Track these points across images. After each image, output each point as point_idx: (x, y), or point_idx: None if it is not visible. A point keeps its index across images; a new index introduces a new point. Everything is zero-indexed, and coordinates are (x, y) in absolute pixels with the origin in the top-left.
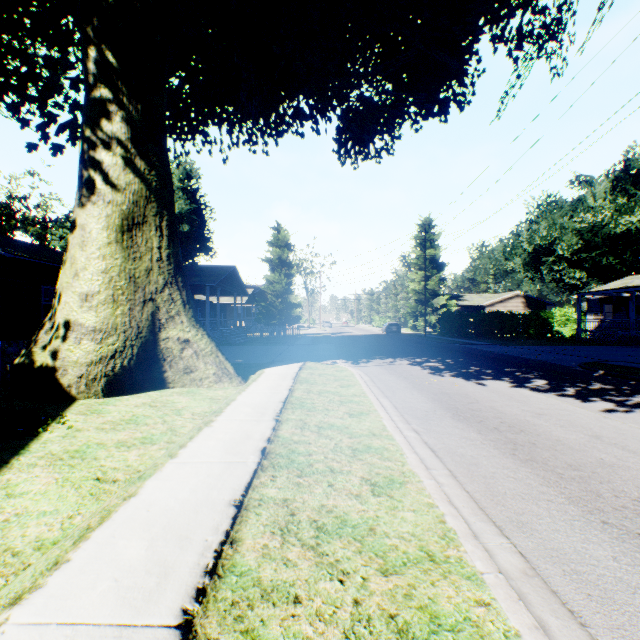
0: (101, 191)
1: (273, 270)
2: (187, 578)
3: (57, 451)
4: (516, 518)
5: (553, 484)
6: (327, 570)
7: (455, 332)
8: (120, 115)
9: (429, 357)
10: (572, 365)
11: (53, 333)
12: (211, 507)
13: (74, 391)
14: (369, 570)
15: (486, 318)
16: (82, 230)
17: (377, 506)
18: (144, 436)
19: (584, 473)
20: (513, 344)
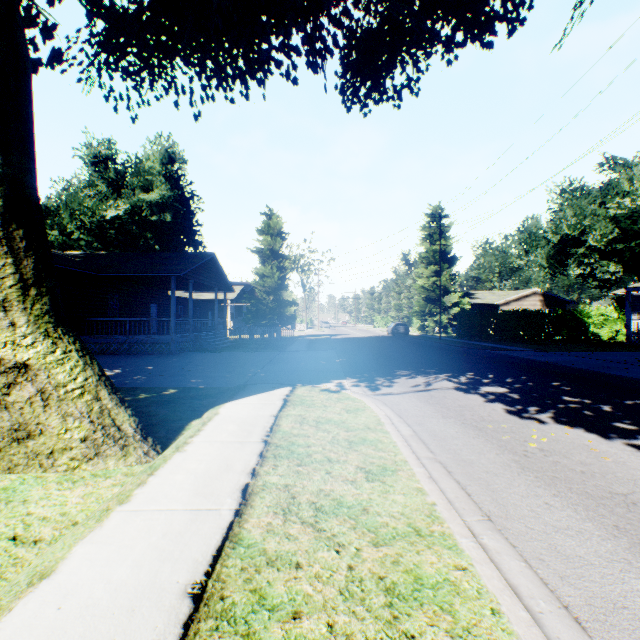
0: None
1: (264, 263)
2: None
3: None
4: None
5: None
6: None
7: (475, 334)
8: None
9: (474, 373)
10: None
11: None
12: None
13: None
14: None
15: (511, 318)
16: None
17: None
18: None
19: None
20: (557, 350)
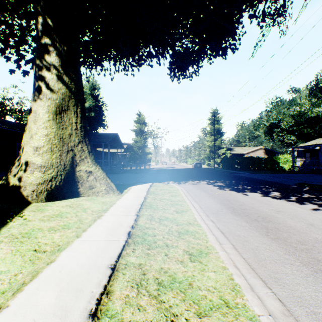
0: (45, 93)
1: (137, 135)
2: (78, 319)
3: (15, 233)
4: (273, 275)
5: (292, 253)
6: (164, 313)
7: (229, 167)
8: (55, 53)
9: (217, 180)
10: (291, 184)
11: (19, 168)
12: (97, 269)
13: (30, 198)
14: (190, 313)
15: (245, 160)
16: (35, 113)
17: (193, 268)
18: (64, 224)
19: (308, 246)
20: (259, 173)
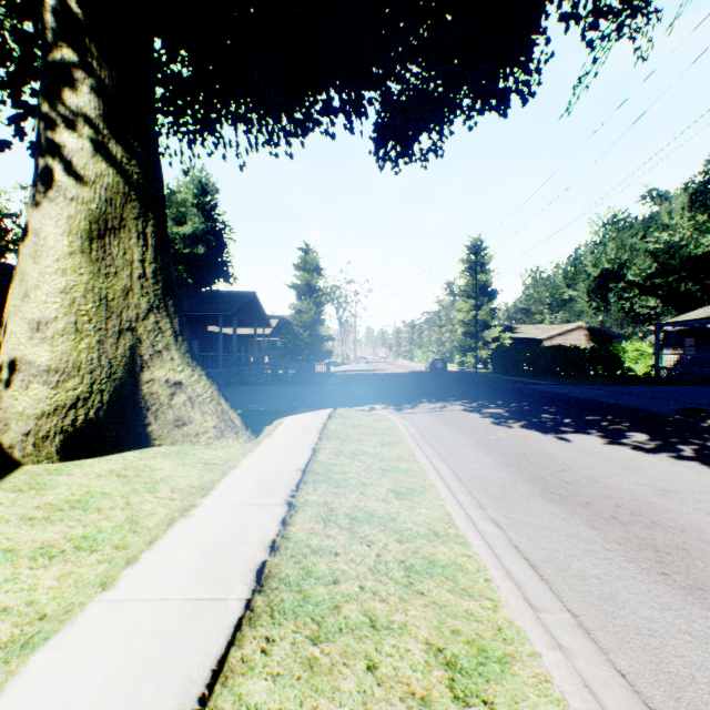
0: (61, 184)
1: (300, 298)
2: None
3: None
4: None
5: None
6: None
7: (511, 369)
8: (88, 84)
9: (487, 401)
10: (667, 412)
11: None
12: None
13: (18, 453)
14: None
15: (547, 353)
16: (35, 236)
17: None
18: (85, 534)
19: None
20: (581, 384)
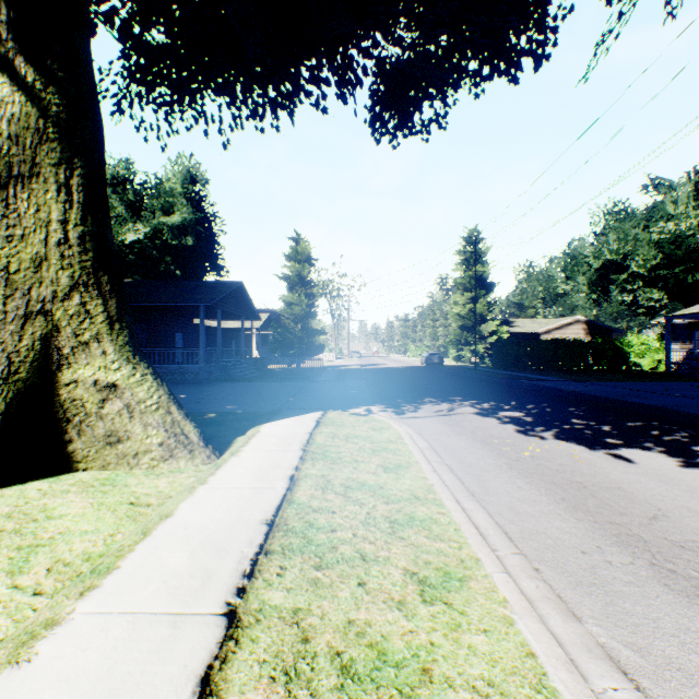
0: None
1: (291, 289)
2: None
3: None
4: None
5: None
6: None
7: (511, 364)
8: None
9: (498, 401)
10: None
11: None
12: None
13: None
14: None
15: (549, 347)
16: None
17: None
18: None
19: None
20: (591, 380)
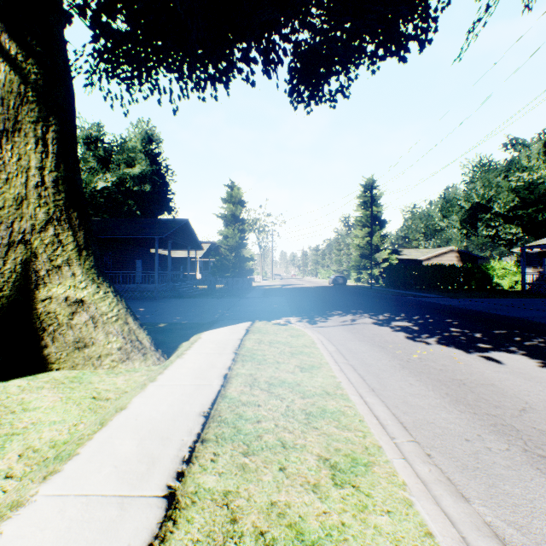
0: None
1: (227, 226)
2: None
3: None
4: None
5: None
6: None
7: (400, 284)
8: None
9: (391, 313)
10: None
11: None
12: None
13: None
14: None
15: (429, 271)
16: None
17: None
18: None
19: None
20: (463, 296)
